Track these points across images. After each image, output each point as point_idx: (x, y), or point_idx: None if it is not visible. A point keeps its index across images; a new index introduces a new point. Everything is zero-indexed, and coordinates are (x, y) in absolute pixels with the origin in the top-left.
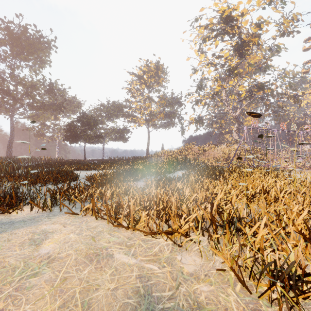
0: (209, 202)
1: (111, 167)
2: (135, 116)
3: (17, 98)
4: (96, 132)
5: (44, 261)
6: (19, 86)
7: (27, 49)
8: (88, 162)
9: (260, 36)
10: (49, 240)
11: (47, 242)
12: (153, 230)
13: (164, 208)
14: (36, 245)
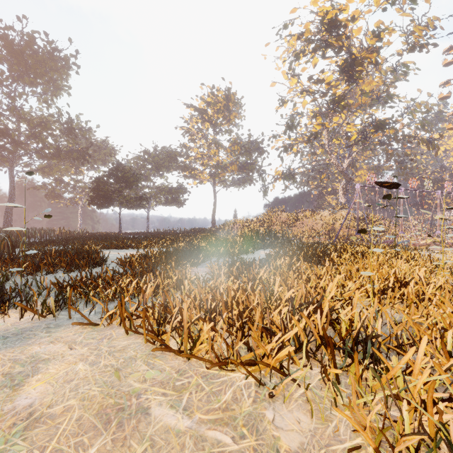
0: (313, 304)
1: (158, 245)
2: (195, 168)
3: (19, 142)
4: (138, 193)
5: (19, 424)
6: (23, 123)
7: (34, 68)
8: (124, 237)
9: (379, 50)
10: (39, 376)
11: (34, 380)
12: (223, 356)
13: (240, 315)
14: (12, 388)
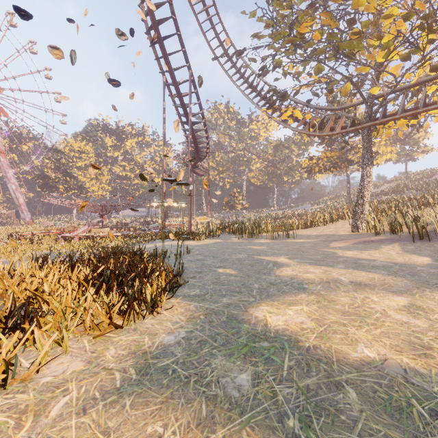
0: None
1: None
2: None
3: None
4: None
5: None
6: None
7: None
8: None
9: None
10: None
11: None
12: None
13: None
14: None
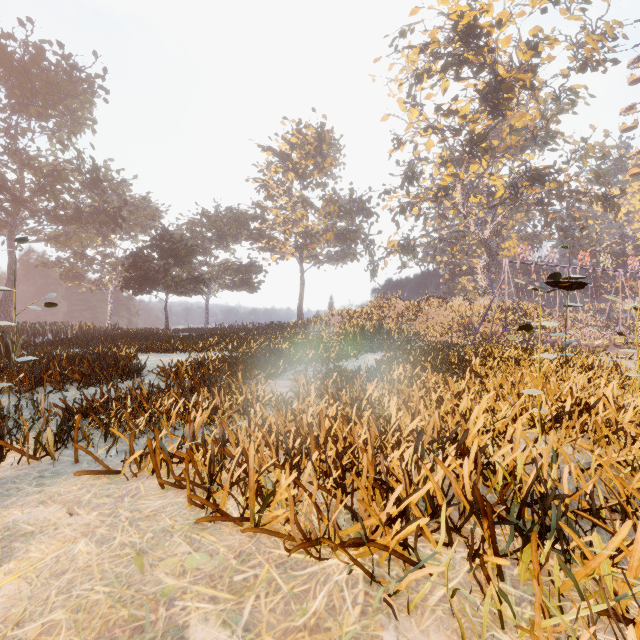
0: (451, 439)
1: (220, 347)
2: (275, 238)
3: (22, 199)
4: (193, 272)
5: None
6: (28, 173)
7: (43, 94)
8: (172, 335)
9: (535, 69)
10: (11, 565)
11: (1, 573)
12: (311, 529)
13: (340, 460)
14: None
